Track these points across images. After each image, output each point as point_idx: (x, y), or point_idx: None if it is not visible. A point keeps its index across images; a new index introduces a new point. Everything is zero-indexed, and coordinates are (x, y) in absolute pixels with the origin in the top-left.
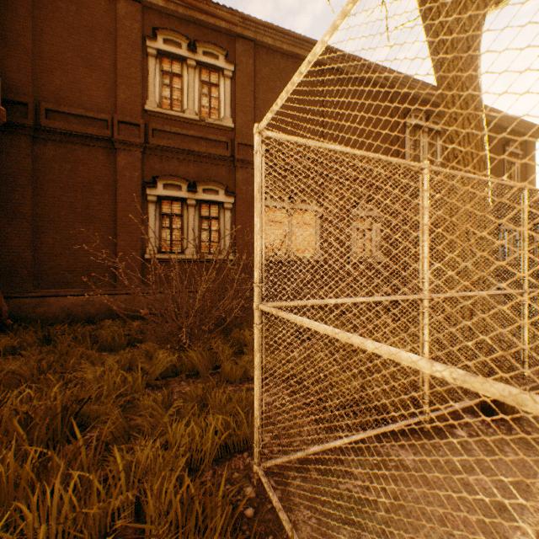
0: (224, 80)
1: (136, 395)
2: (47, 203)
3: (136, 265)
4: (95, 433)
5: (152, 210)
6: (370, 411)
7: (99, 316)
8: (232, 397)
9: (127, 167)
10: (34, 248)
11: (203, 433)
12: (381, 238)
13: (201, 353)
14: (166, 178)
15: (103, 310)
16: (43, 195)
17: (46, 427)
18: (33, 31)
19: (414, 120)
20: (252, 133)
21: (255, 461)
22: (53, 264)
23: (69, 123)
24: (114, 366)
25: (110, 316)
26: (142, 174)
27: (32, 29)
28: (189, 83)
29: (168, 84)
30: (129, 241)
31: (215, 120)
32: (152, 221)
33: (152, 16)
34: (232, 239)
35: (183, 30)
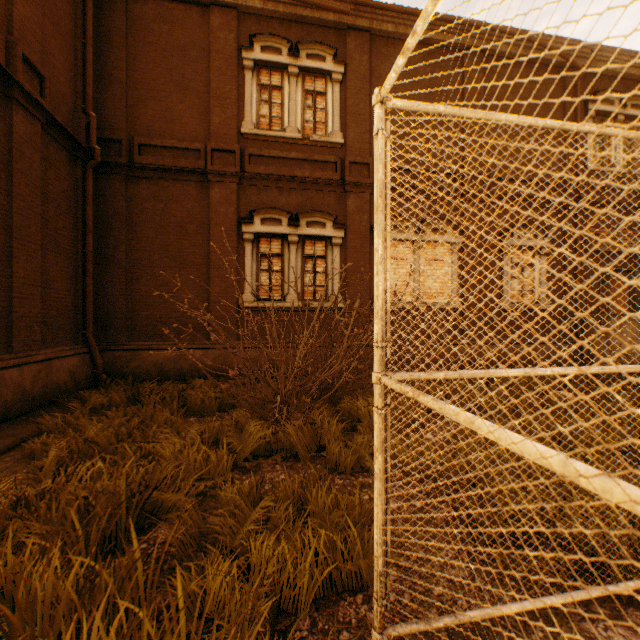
0: (332, 86)
1: (218, 480)
2: (140, 247)
3: (230, 315)
4: (166, 529)
5: (248, 251)
6: (561, 550)
7: (192, 373)
8: (339, 499)
9: (221, 201)
10: (128, 296)
11: (297, 557)
12: (549, 277)
13: (302, 428)
14: (264, 212)
15: (195, 366)
16: (136, 239)
17: (109, 517)
18: (127, 61)
19: (601, 105)
20: (366, 148)
21: (375, 624)
22: (146, 314)
23: (162, 157)
24: (197, 439)
25: (203, 373)
26: (238, 209)
27: (126, 59)
28: (290, 96)
29: (266, 100)
30: (223, 287)
31: (321, 137)
32: (249, 263)
33: (249, 22)
34: (341, 281)
35: (283, 33)
